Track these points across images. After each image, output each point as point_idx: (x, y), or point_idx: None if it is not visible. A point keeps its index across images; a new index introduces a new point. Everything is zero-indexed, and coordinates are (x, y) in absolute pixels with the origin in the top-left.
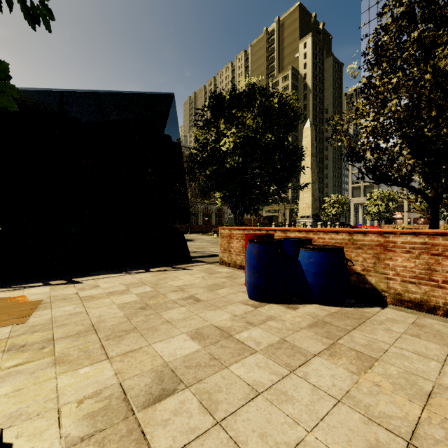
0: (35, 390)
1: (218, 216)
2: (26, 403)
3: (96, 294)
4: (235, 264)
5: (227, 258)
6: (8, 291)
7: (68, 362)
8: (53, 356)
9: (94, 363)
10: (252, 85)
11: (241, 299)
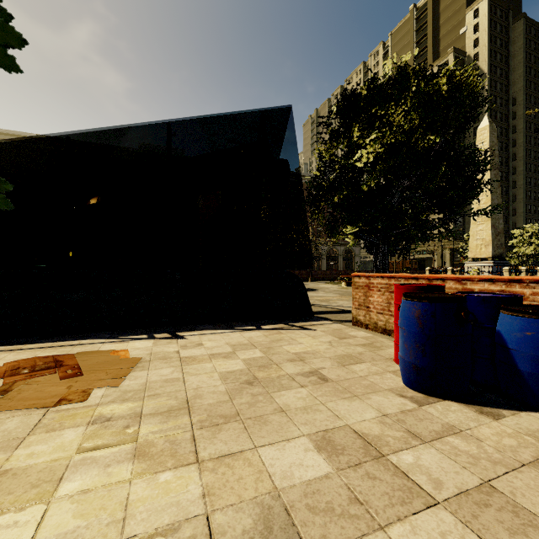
0: (102, 498)
1: (346, 260)
2: (87, 520)
3: (198, 355)
4: (376, 326)
5: (364, 317)
6: (114, 342)
7: (149, 457)
8: (135, 443)
9: (179, 467)
10: (402, 68)
11: (391, 386)
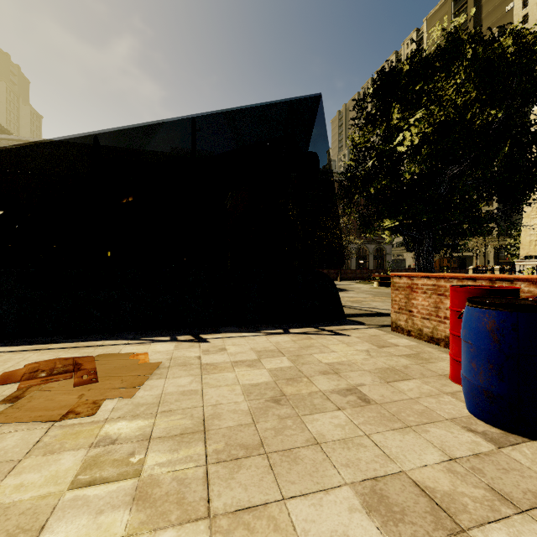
0: None
1: (377, 258)
2: None
3: (220, 362)
4: (420, 333)
5: (405, 322)
6: (136, 344)
7: (150, 503)
8: (137, 478)
9: (185, 522)
10: (453, 35)
11: (453, 414)
